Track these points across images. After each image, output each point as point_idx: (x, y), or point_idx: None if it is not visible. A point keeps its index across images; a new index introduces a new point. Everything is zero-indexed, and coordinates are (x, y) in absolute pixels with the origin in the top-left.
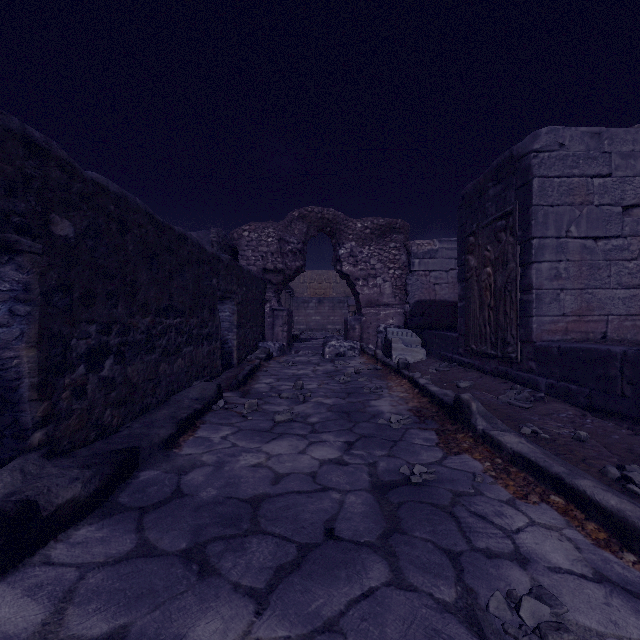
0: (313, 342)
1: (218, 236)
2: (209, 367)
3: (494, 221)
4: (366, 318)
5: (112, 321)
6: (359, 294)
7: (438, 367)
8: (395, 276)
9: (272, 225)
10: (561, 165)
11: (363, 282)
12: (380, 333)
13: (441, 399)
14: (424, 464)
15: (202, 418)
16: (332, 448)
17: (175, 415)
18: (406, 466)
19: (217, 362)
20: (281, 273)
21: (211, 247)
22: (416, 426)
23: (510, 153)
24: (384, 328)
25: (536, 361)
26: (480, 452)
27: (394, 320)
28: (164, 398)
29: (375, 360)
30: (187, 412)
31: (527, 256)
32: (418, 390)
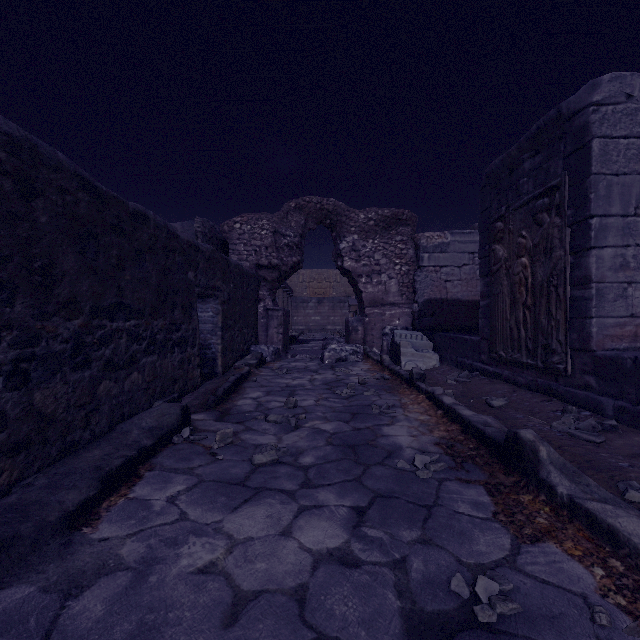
0: (312, 344)
1: (203, 226)
2: (182, 379)
3: (532, 200)
4: (370, 319)
5: (1, 326)
6: (362, 292)
7: (457, 377)
8: (402, 272)
9: (266, 216)
10: (629, 122)
11: (366, 279)
12: (386, 335)
13: (481, 431)
14: (487, 566)
15: (152, 459)
16: (333, 522)
17: (103, 463)
18: (460, 576)
19: (194, 372)
20: (276, 269)
21: (195, 238)
22: (453, 475)
23: (557, 112)
24: (390, 330)
25: (596, 375)
26: (573, 539)
27: (401, 321)
28: (106, 428)
29: (381, 367)
30: (126, 454)
31: (582, 240)
32: (442, 411)
